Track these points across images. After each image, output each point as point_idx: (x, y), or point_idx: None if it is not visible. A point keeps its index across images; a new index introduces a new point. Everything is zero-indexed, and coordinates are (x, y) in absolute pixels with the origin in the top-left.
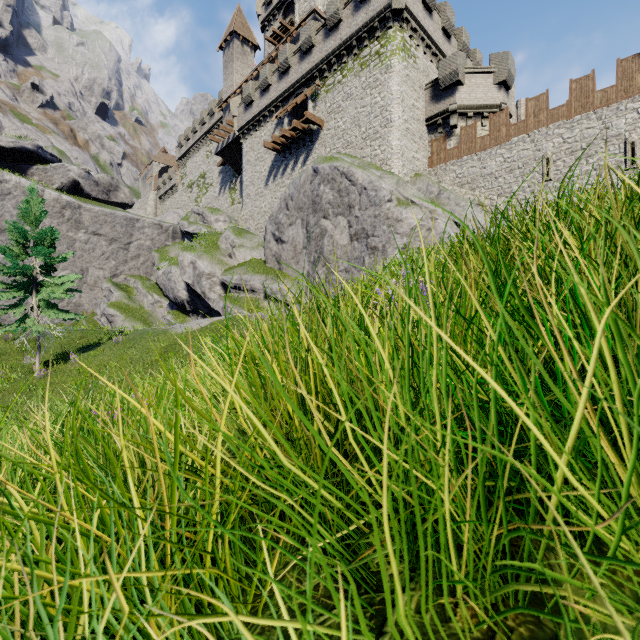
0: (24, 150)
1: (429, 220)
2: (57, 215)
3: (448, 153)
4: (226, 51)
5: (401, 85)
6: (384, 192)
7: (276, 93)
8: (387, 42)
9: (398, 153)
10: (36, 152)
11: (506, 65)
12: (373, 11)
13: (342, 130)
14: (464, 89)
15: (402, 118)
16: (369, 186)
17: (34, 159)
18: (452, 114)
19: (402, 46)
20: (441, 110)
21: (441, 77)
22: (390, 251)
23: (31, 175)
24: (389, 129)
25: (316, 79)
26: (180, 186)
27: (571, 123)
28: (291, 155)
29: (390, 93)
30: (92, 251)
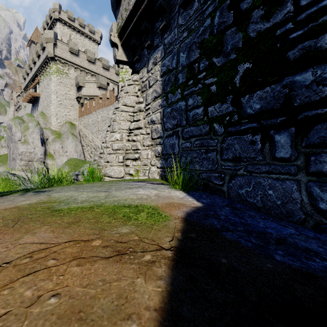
0: None
1: (32, 149)
2: None
3: (82, 113)
4: (30, 48)
5: (55, 86)
6: (16, 137)
7: (30, 77)
8: (50, 68)
9: (54, 114)
10: None
11: (99, 81)
12: (45, 55)
13: (43, 100)
14: (85, 88)
15: (56, 100)
16: (14, 134)
17: None
18: (81, 98)
19: (56, 71)
20: (78, 96)
21: (75, 83)
22: (17, 160)
23: None
24: (51, 104)
25: (38, 75)
26: (22, 106)
27: (103, 110)
28: (35, 106)
29: (51, 89)
30: None
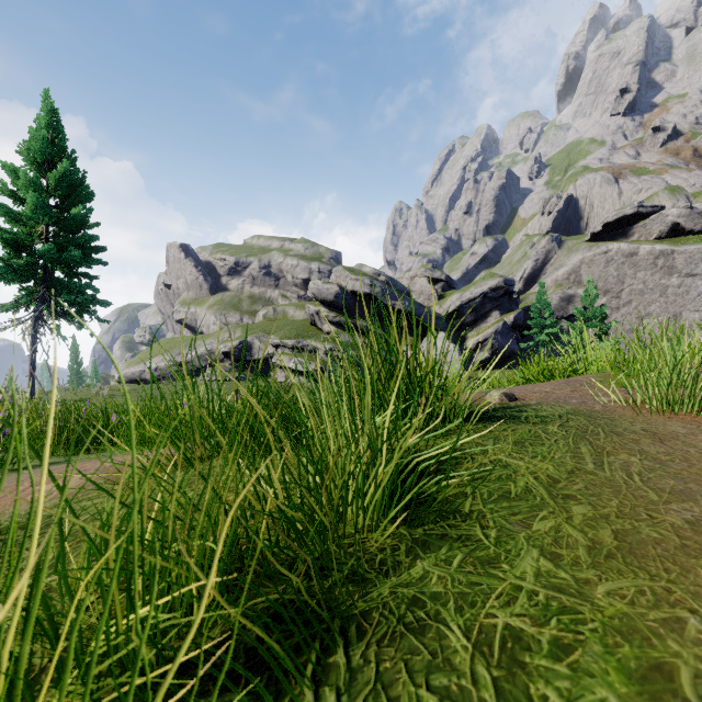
0: (625, 216)
1: None
2: (650, 267)
3: None
4: None
5: None
6: None
7: None
8: None
9: None
10: (636, 212)
11: None
12: None
13: None
14: None
15: None
16: None
17: (635, 219)
18: None
19: None
20: None
21: None
22: None
23: (632, 235)
24: None
25: None
26: None
27: None
28: None
29: None
30: (685, 294)
